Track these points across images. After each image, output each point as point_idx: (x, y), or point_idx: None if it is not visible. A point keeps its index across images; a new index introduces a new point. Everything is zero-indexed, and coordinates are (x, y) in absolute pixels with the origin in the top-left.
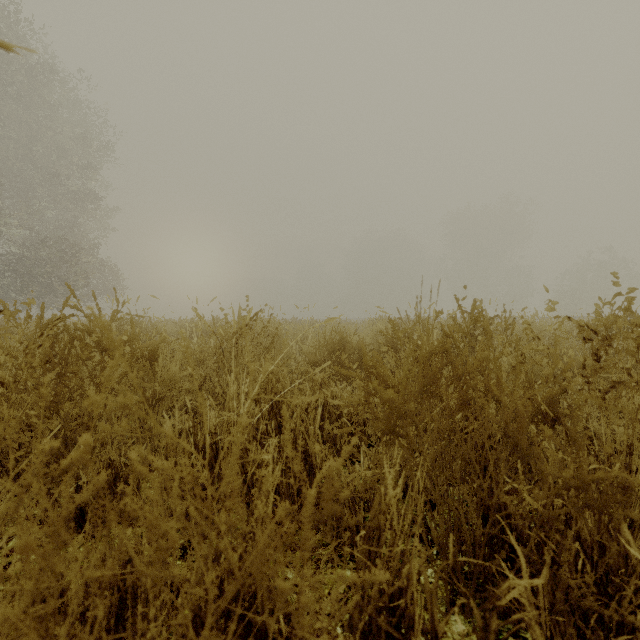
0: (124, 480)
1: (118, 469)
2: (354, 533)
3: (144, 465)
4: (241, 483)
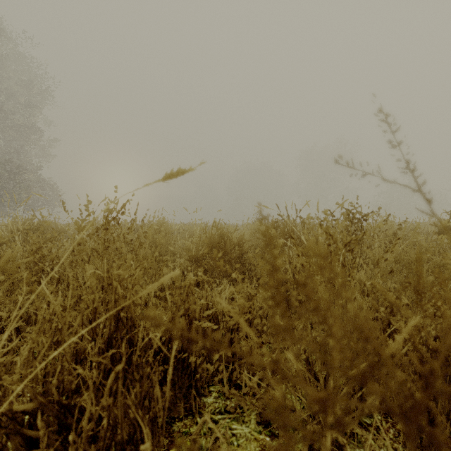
0: None
1: None
2: None
3: None
4: None
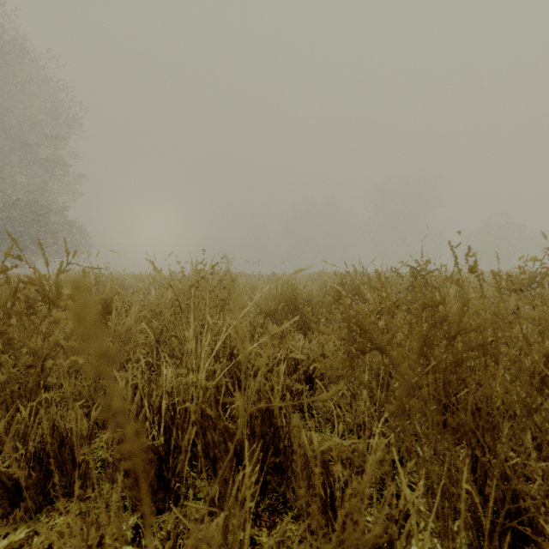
0: (70, 447)
1: (63, 435)
2: (328, 508)
3: (98, 422)
4: (201, 455)
